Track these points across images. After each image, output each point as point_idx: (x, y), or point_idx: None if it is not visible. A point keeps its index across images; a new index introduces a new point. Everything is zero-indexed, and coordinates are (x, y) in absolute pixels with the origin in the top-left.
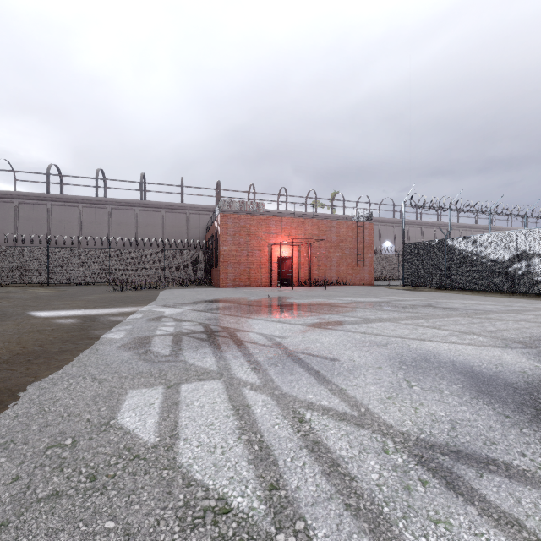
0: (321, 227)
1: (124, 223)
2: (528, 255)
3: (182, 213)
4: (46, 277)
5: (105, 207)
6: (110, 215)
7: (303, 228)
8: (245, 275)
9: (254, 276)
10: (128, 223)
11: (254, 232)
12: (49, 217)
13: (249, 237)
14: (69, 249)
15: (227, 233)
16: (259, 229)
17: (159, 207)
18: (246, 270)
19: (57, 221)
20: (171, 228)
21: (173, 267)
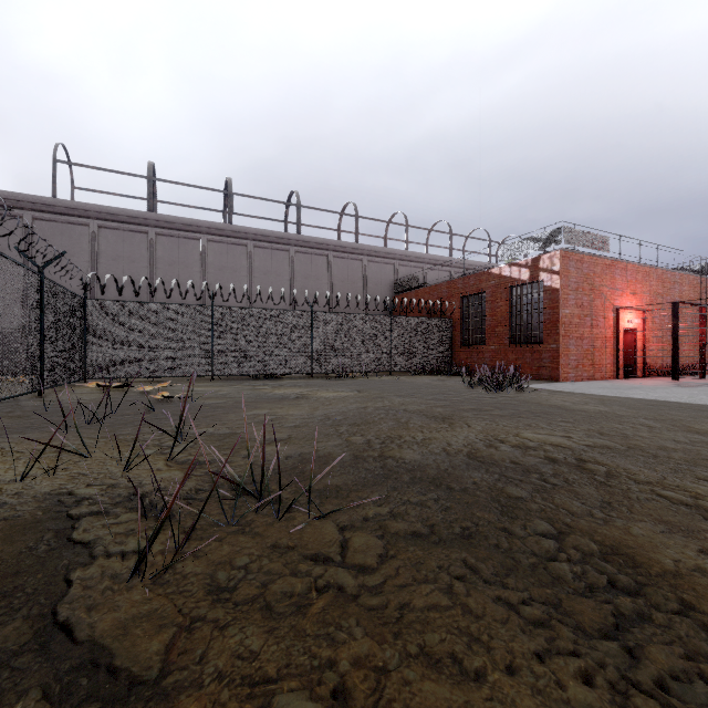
0: (665, 283)
1: (273, 272)
2: None
3: (356, 260)
4: (209, 364)
5: (243, 243)
6: (251, 257)
7: (647, 283)
8: (588, 358)
9: (598, 361)
10: (279, 272)
11: (598, 286)
12: (152, 256)
13: (593, 293)
14: (247, 311)
15: (569, 286)
16: (604, 281)
17: (324, 248)
18: (589, 351)
19: (166, 263)
20: (341, 283)
21: (402, 346)
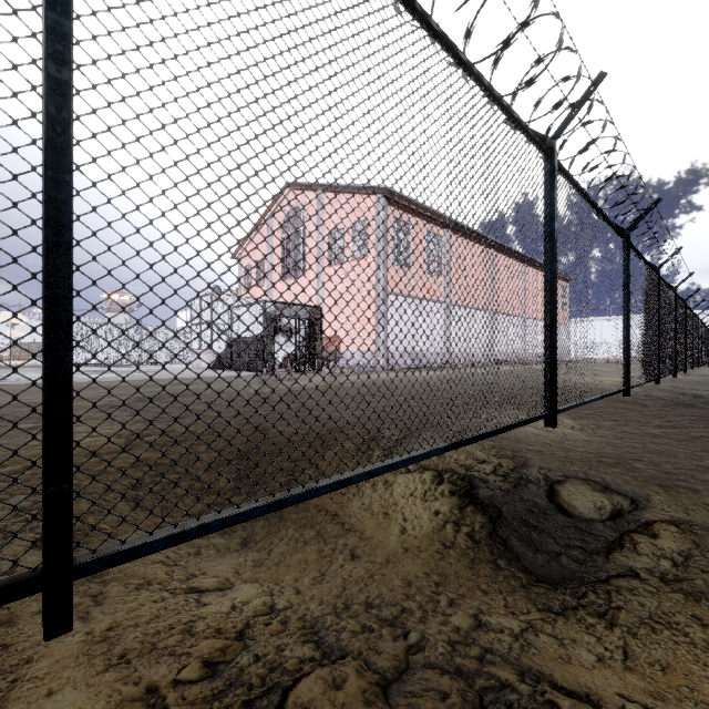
0: None
1: None
2: None
3: None
4: None
5: None
6: None
7: None
8: None
9: None
10: None
11: None
12: None
13: None
14: None
15: None
16: None
17: None
18: None
19: None
20: None
21: None
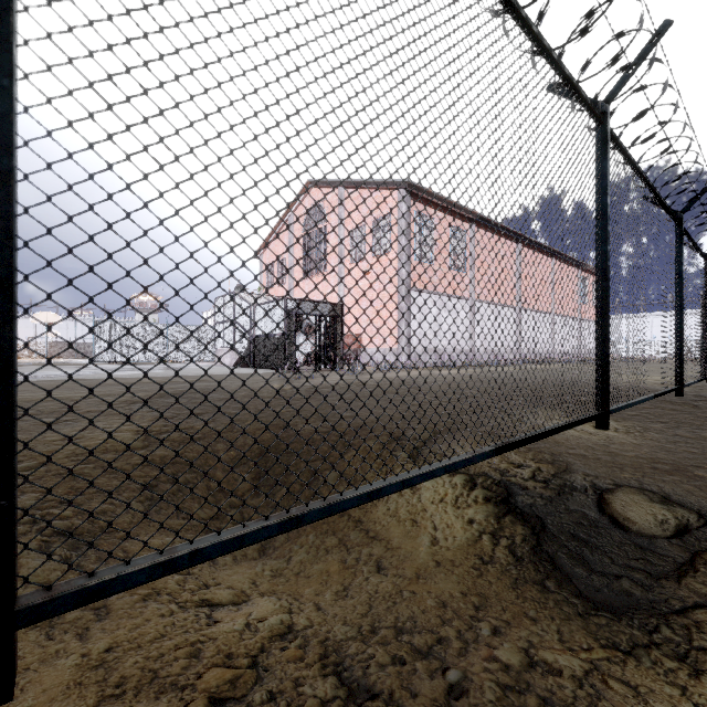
0: None
1: None
2: None
3: None
4: None
5: None
6: None
7: None
8: None
9: None
10: None
11: None
12: None
13: None
14: None
15: None
16: None
17: None
18: None
19: None
20: None
21: None
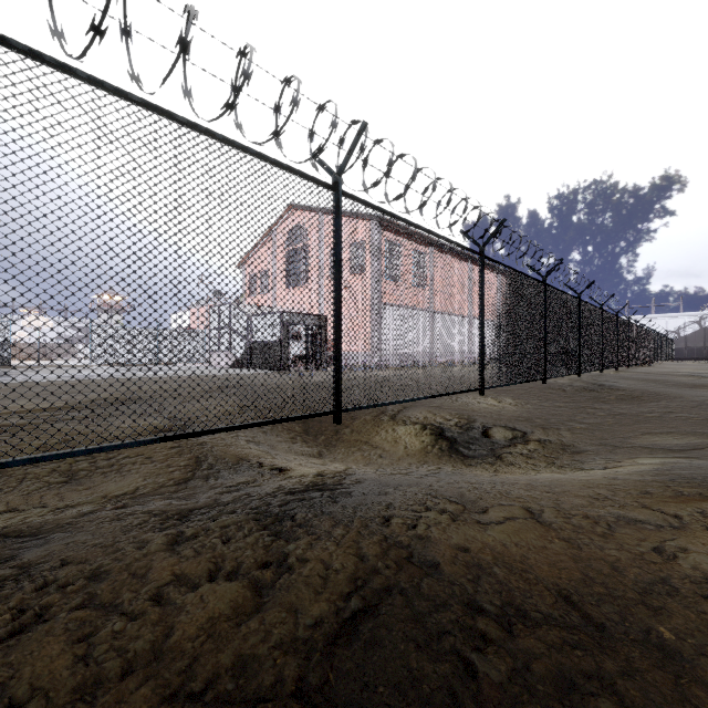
0: None
1: None
2: None
3: None
4: None
5: None
6: None
7: None
8: None
9: None
10: None
11: None
12: None
13: None
14: None
15: None
16: None
17: None
18: None
19: None
20: None
21: None
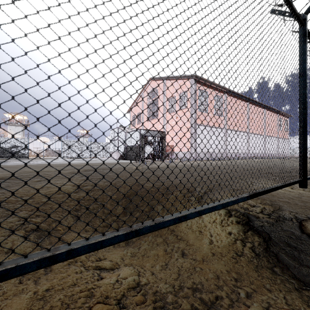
0: None
1: None
2: (17, 146)
3: None
4: None
5: None
6: None
7: None
8: None
9: None
10: None
11: None
12: None
13: None
14: None
15: None
16: None
17: None
18: None
19: None
20: None
21: None
